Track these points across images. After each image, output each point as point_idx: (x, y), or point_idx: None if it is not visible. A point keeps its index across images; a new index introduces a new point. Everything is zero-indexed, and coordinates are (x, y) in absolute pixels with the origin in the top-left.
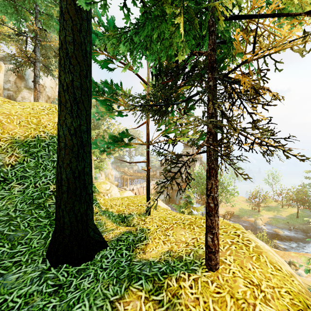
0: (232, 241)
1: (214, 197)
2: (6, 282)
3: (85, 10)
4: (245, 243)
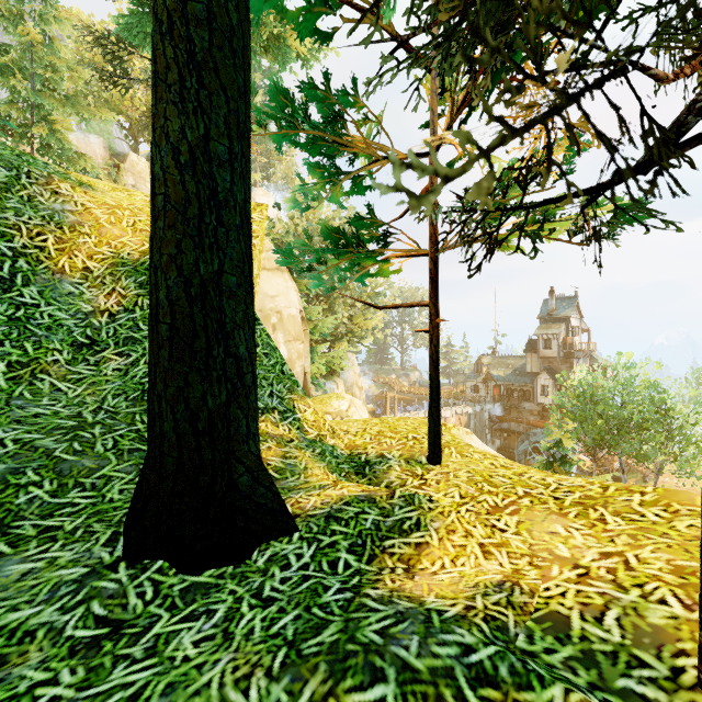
0: None
1: None
2: None
3: None
4: None
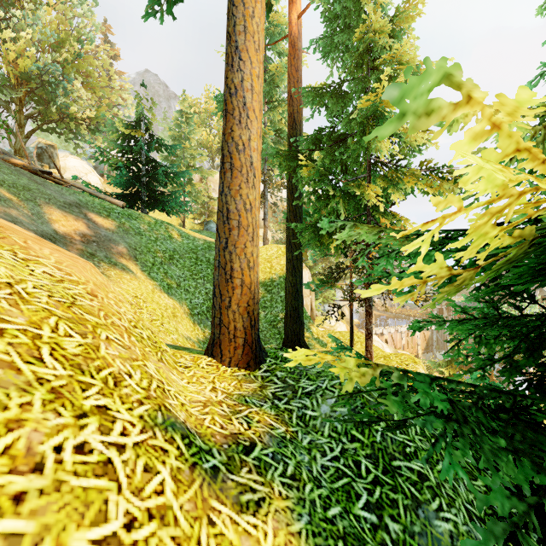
0: (397, 366)
1: (367, 328)
2: None
3: (299, 214)
4: (405, 368)
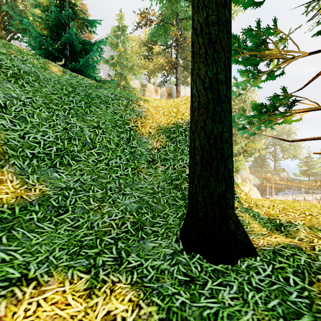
0: None
1: None
2: (144, 246)
3: None
4: None
